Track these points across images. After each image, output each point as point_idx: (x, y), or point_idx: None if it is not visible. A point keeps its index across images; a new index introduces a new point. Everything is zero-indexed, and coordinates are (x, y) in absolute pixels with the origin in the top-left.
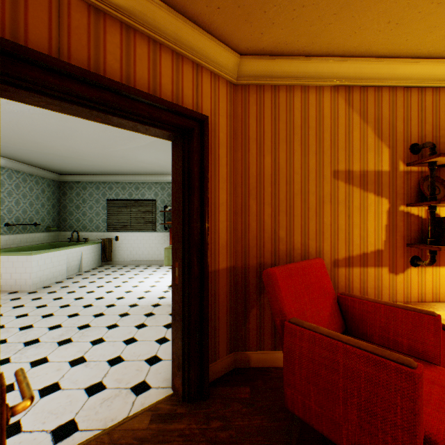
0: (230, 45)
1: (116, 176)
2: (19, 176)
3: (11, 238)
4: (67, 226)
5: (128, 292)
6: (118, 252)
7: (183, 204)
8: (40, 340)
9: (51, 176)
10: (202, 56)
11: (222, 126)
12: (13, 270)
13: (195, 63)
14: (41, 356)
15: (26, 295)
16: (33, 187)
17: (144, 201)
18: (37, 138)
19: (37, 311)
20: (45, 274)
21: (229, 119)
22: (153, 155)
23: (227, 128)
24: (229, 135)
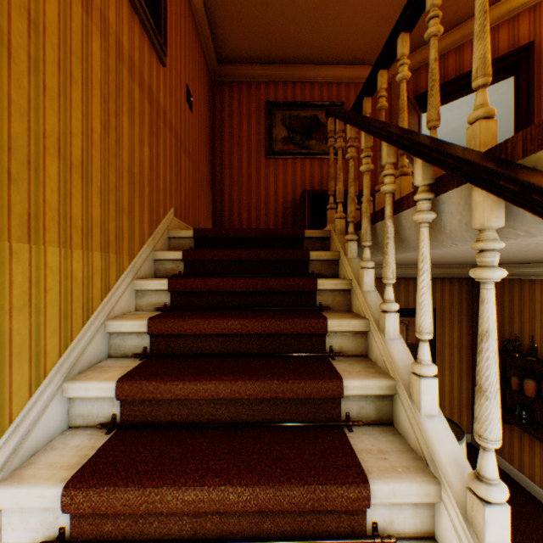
0: None
1: None
2: None
3: None
4: None
5: None
6: None
7: (514, 113)
8: None
9: None
10: None
11: None
12: None
13: (530, 8)
14: None
15: None
16: None
17: None
18: (498, 129)
19: None
20: None
21: None
22: None
23: None
24: None
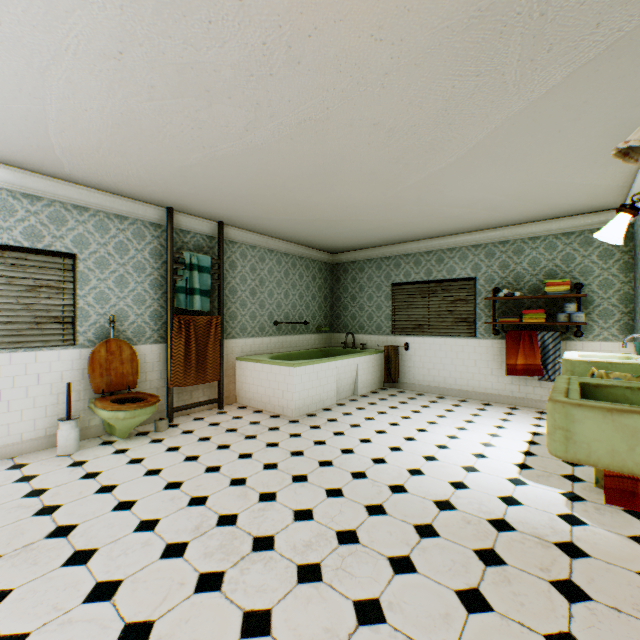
0: None
1: (404, 244)
2: (288, 260)
3: (279, 341)
4: (340, 325)
5: (429, 459)
6: (408, 368)
7: None
8: (274, 543)
9: (322, 258)
10: None
11: None
12: (275, 384)
13: None
14: (263, 601)
15: (286, 424)
16: (302, 273)
17: (451, 282)
18: (295, 193)
19: (288, 461)
20: (309, 395)
21: None
22: (477, 181)
23: None
24: None
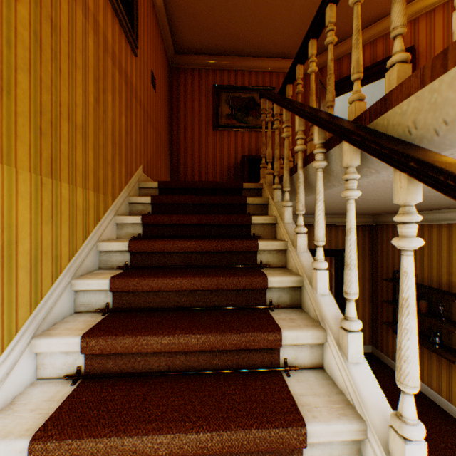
0: None
1: None
2: None
3: None
4: None
5: None
6: None
7: None
8: None
9: None
10: (415, 14)
11: (437, 37)
12: None
13: (411, 21)
14: None
15: None
16: None
17: None
18: None
19: None
20: None
21: (445, 27)
22: None
23: (442, 35)
24: (445, 38)
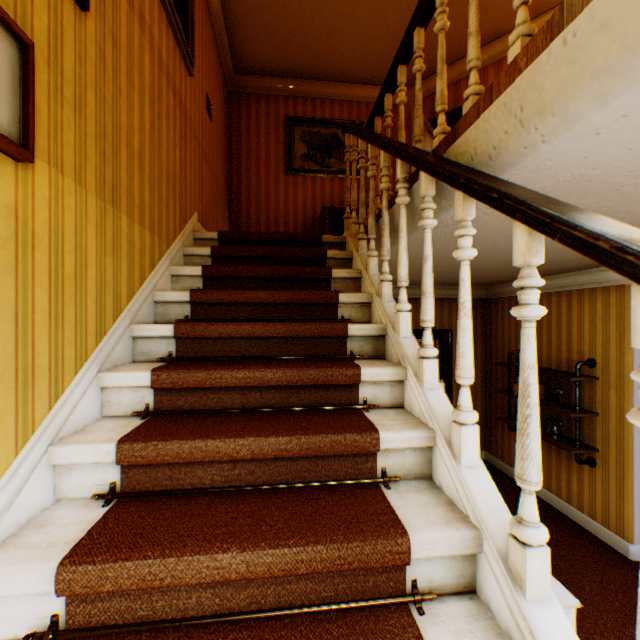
0: (552, 8)
1: None
2: None
3: None
4: None
5: None
6: None
7: None
8: None
9: None
10: None
11: None
12: None
13: None
14: None
15: None
16: None
17: None
18: None
19: None
20: None
21: None
22: None
23: None
24: None
